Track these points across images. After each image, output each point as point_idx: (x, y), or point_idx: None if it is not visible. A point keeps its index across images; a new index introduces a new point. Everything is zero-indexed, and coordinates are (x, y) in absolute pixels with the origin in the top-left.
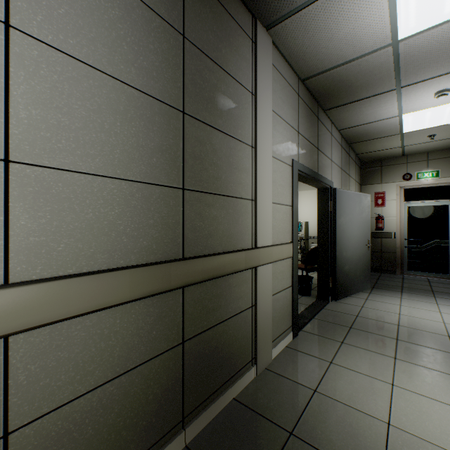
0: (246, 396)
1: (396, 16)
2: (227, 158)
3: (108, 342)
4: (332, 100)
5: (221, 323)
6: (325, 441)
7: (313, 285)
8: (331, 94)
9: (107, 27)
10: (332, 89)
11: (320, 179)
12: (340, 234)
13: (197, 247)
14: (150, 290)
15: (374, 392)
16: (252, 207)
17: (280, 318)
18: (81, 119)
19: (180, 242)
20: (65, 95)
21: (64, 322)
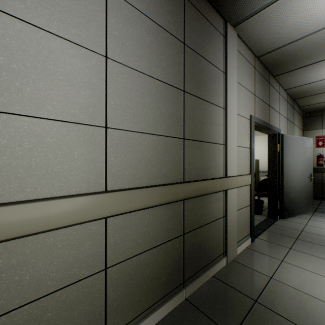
0: (221, 275)
1: None
2: (208, 117)
3: (147, 227)
4: (281, 69)
5: (204, 225)
6: (281, 309)
7: (264, 207)
8: (280, 64)
9: (146, 47)
10: (281, 61)
11: (270, 128)
12: (287, 169)
13: (191, 175)
14: (168, 200)
15: (318, 283)
16: (224, 149)
17: (242, 227)
18: (135, 102)
19: (182, 172)
20: (128, 90)
21: (128, 213)
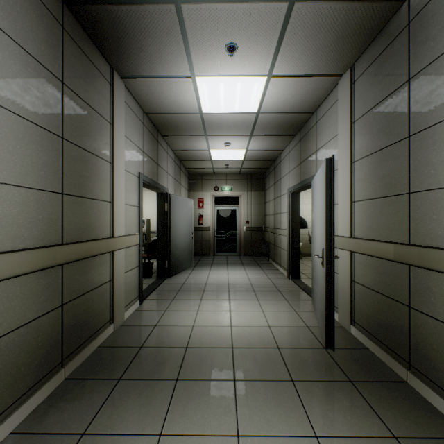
0: (108, 343)
1: (201, 102)
2: (93, 171)
3: (12, 303)
4: (168, 131)
5: (89, 292)
6: (161, 343)
7: (155, 270)
8: (167, 127)
9: (11, 77)
10: (168, 125)
11: (159, 187)
12: (174, 228)
13: (72, 236)
14: (44, 265)
15: (188, 316)
16: (111, 207)
17: (130, 290)
18: None
19: (60, 232)
20: None
21: None
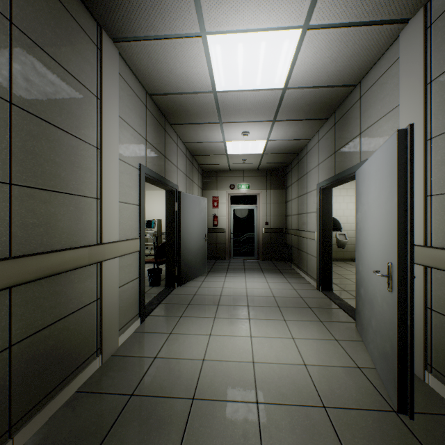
0: (90, 385)
1: (214, 75)
2: (68, 156)
3: None
4: (177, 118)
5: (60, 320)
6: (159, 389)
7: (164, 276)
8: (175, 113)
9: None
10: (176, 110)
11: (167, 183)
12: (184, 230)
13: (30, 245)
14: None
15: (198, 344)
16: (98, 205)
17: (128, 307)
18: None
19: (6, 241)
20: None
21: None
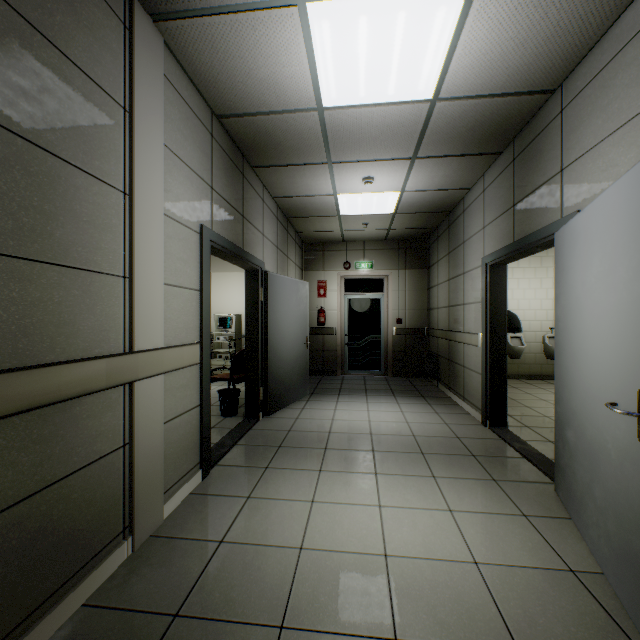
0: (108, 592)
1: (318, 79)
2: (68, 203)
3: None
4: (261, 157)
5: (53, 486)
6: (223, 604)
7: (244, 400)
8: (259, 148)
9: None
10: (260, 142)
11: (246, 257)
12: (274, 330)
13: None
14: None
15: (292, 517)
16: (126, 289)
17: (180, 454)
18: None
19: None
20: None
21: None
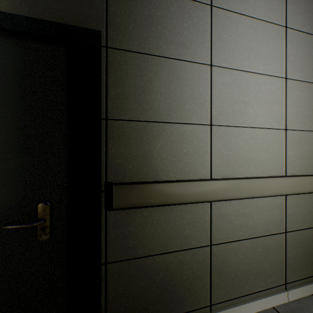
0: None
1: None
2: None
3: (311, 209)
4: None
5: None
6: None
7: None
8: None
9: (311, 60)
10: None
11: None
12: None
13: None
14: None
15: None
16: None
17: None
18: (303, 107)
19: None
20: (299, 98)
21: (298, 195)
